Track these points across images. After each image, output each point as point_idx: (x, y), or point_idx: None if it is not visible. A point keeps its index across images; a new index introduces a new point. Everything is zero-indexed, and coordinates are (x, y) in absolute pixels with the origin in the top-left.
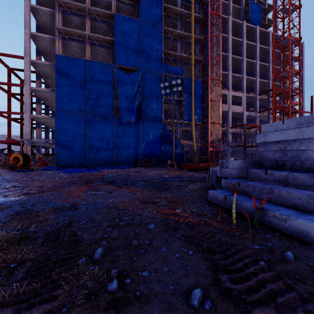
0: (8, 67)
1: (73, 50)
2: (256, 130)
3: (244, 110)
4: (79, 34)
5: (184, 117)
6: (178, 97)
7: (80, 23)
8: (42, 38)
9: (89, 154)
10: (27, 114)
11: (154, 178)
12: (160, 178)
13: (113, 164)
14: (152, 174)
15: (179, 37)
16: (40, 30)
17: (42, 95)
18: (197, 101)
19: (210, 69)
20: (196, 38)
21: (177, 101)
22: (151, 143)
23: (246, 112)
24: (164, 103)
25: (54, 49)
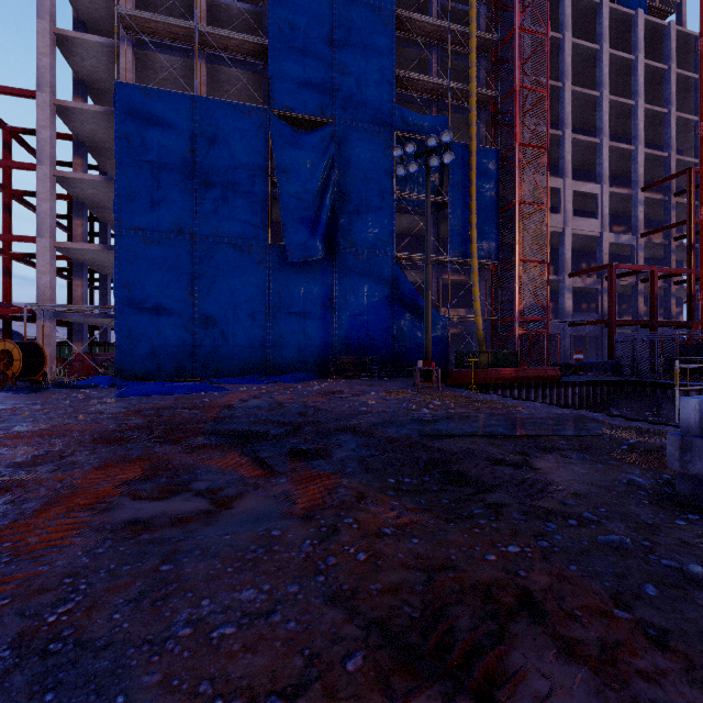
0: (5, 126)
1: (164, 75)
2: (636, 281)
3: (603, 228)
4: (178, 31)
5: (451, 247)
6: (434, 196)
7: (182, 8)
8: (84, 44)
9: (201, 345)
10: (45, 241)
11: (388, 419)
12: (407, 420)
13: (265, 370)
14: (377, 403)
15: (436, 38)
16: (84, 32)
17: (87, 194)
18: (484, 204)
19: (520, 120)
20: (481, 39)
21: (431, 206)
22: (365, 315)
23: (610, 235)
24: (397, 212)
25: (118, 78)
